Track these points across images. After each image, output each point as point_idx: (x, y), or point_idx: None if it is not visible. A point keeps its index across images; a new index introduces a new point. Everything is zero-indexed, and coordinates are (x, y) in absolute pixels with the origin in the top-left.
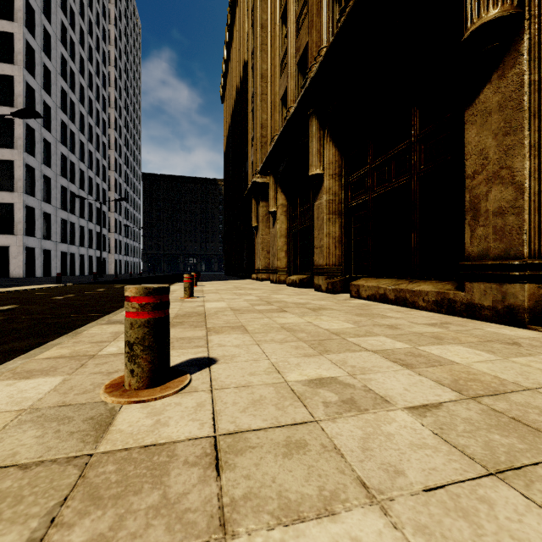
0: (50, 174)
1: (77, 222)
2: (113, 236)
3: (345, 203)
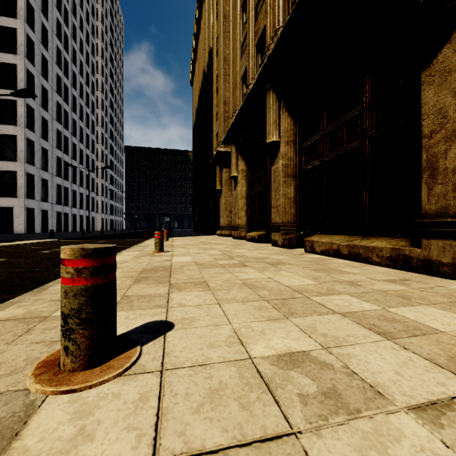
0: (47, 147)
1: (70, 187)
2: (101, 199)
3: (299, 167)
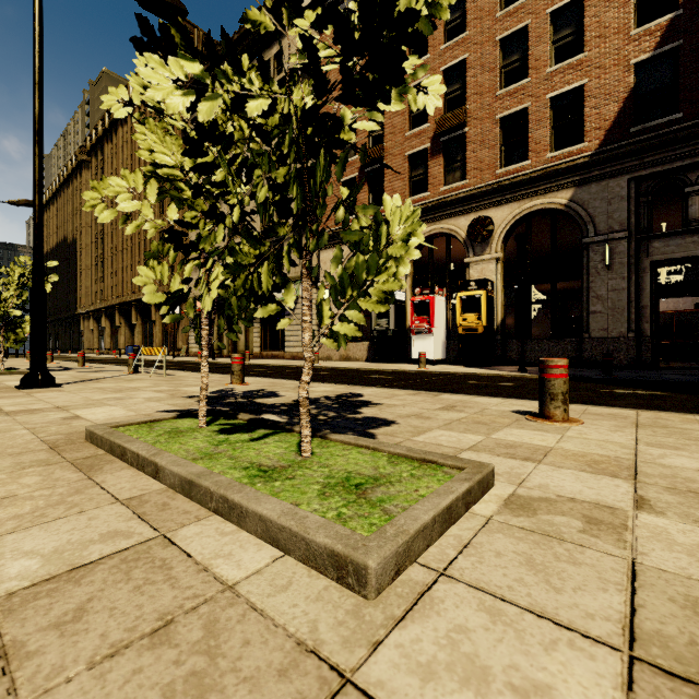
0: None
1: None
2: None
3: (112, 334)
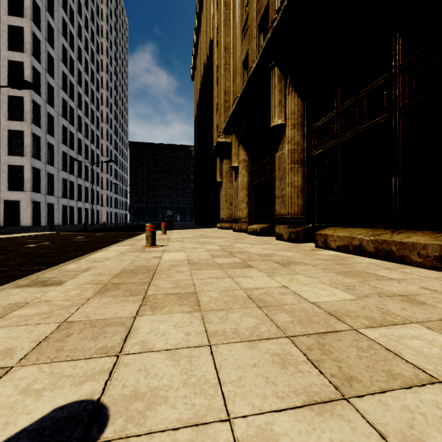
0: (53, 142)
1: (75, 181)
2: (105, 193)
3: (307, 152)
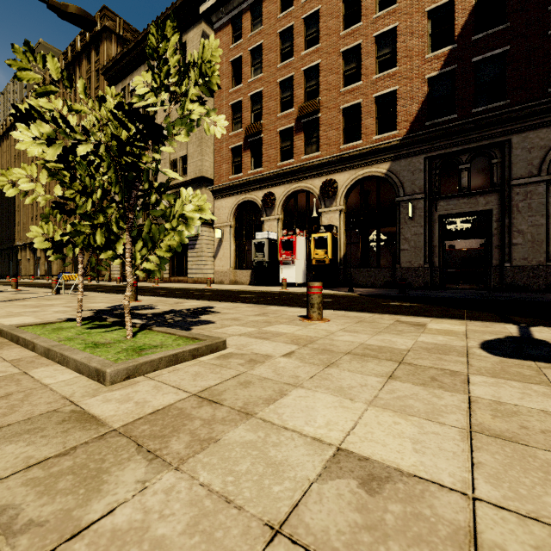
0: None
1: None
2: None
3: (46, 263)
